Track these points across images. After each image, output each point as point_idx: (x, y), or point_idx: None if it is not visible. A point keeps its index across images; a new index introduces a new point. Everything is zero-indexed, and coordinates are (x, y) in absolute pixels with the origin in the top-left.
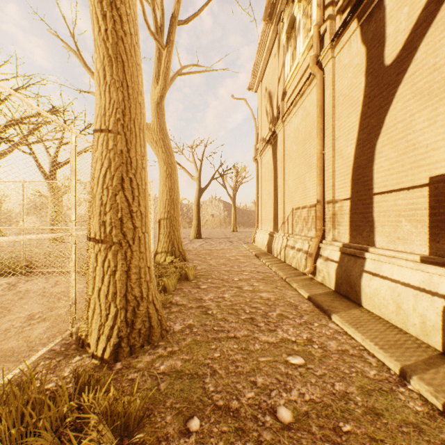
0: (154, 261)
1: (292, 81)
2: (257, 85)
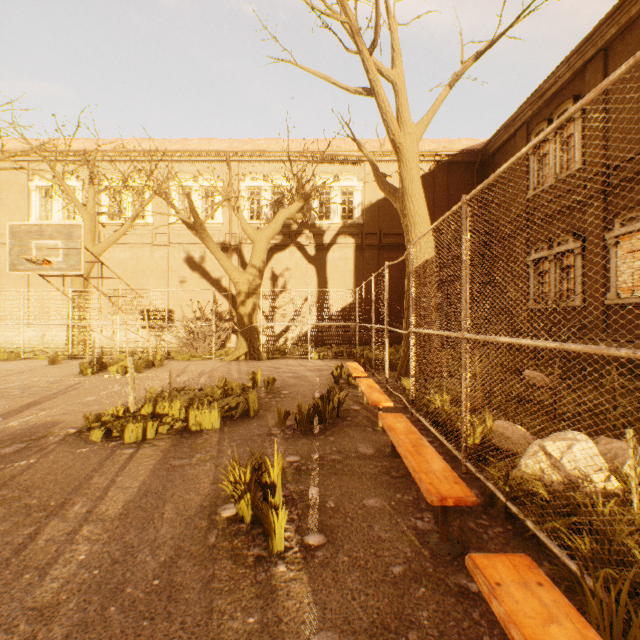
0: None
1: None
2: None
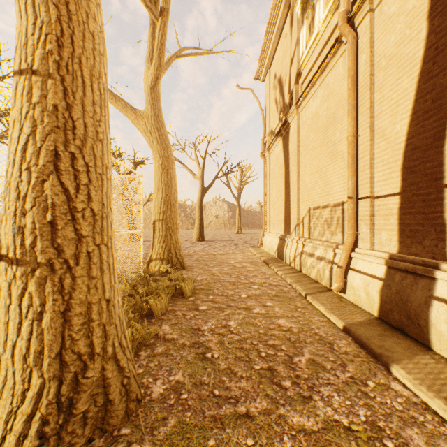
0: (147, 269)
1: (309, 58)
2: (265, 73)
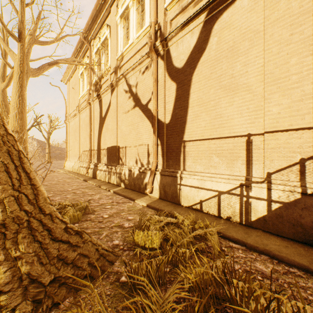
0: None
1: (83, 97)
2: (67, 82)
